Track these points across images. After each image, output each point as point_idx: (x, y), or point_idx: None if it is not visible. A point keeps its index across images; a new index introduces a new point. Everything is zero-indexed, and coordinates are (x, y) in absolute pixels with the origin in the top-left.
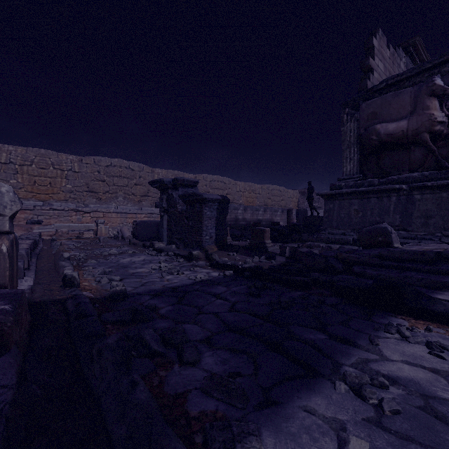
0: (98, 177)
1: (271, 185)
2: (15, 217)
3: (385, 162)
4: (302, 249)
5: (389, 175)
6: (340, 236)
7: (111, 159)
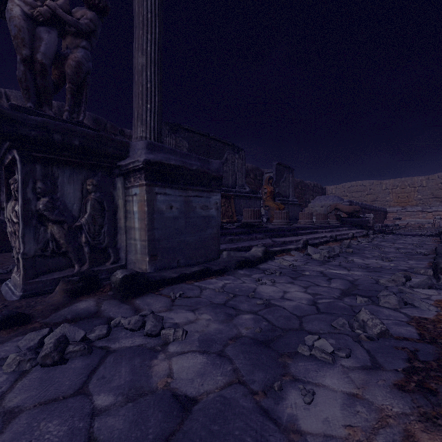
0: (441, 187)
1: None
2: (388, 216)
3: None
4: None
5: None
6: None
7: None
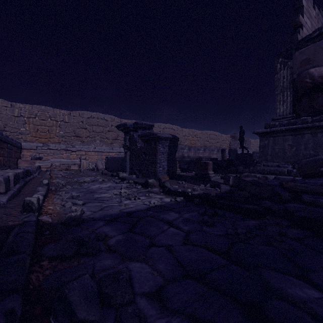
0: (82, 125)
1: (209, 131)
2: (23, 155)
3: (318, 102)
4: (246, 178)
5: (322, 113)
6: (275, 167)
7: (91, 113)
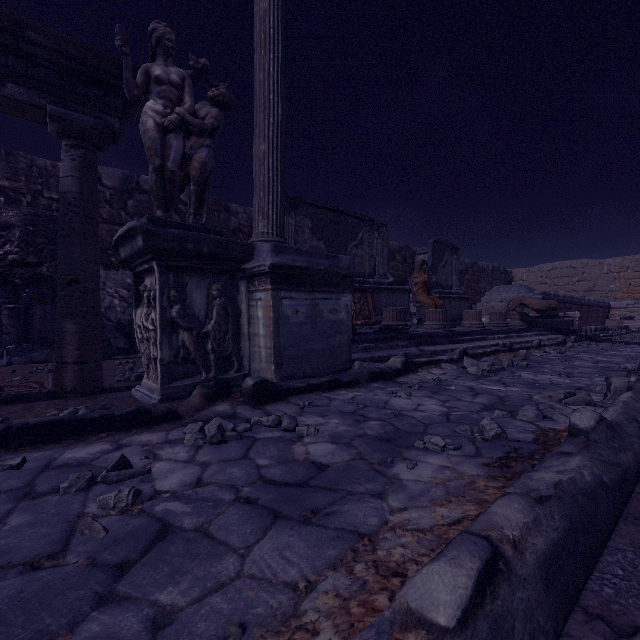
0: None
1: None
2: (611, 314)
3: None
4: None
5: None
6: None
7: None
